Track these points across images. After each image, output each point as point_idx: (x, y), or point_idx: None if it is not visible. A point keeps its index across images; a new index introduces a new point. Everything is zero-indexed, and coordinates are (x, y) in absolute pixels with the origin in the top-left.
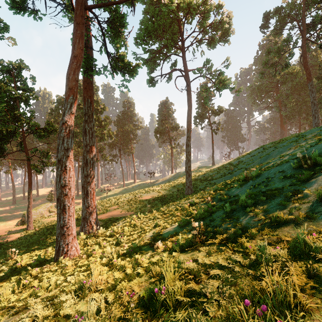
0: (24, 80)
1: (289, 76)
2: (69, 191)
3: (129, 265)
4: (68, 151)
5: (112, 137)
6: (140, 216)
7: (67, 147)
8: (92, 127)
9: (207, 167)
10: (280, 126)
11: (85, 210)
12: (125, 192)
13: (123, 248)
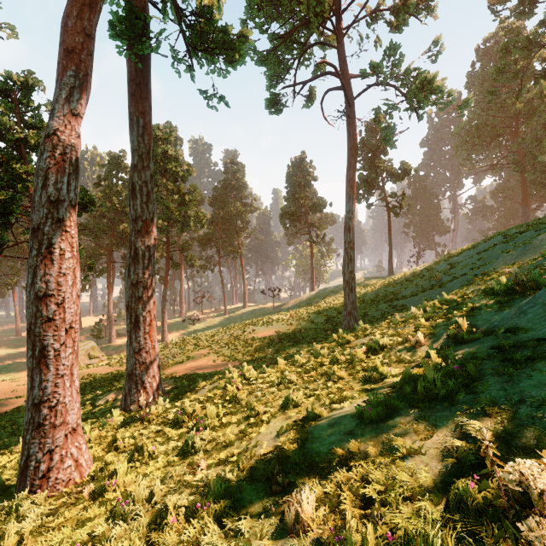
0: (35, 109)
1: (541, 102)
2: (59, 310)
3: None
4: (60, 206)
5: (203, 223)
6: (249, 375)
7: (55, 196)
8: (148, 180)
9: (379, 278)
10: (523, 200)
11: (132, 357)
12: (227, 324)
13: (192, 477)
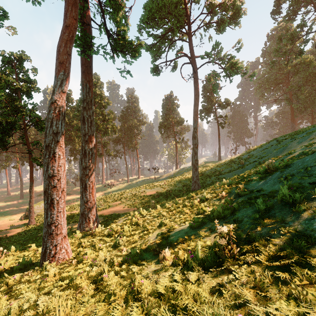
0: (26, 71)
1: (301, 66)
2: (58, 182)
3: (121, 292)
4: (58, 135)
5: (116, 131)
6: (143, 213)
7: (56, 130)
8: (91, 115)
9: (213, 162)
10: (291, 119)
11: (83, 205)
12: (129, 187)
13: (120, 253)
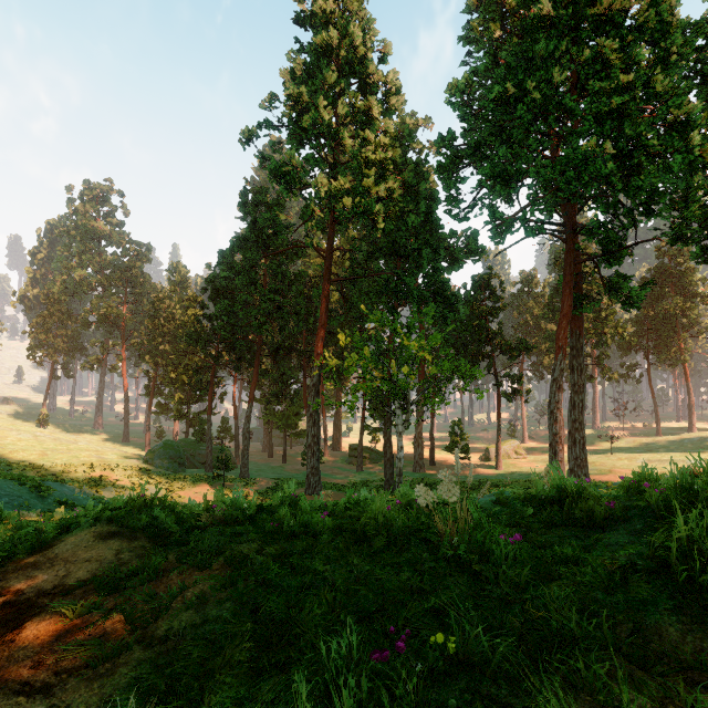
0: (494, 292)
1: None
2: (560, 439)
3: None
4: (558, 404)
5: (623, 336)
6: None
7: (557, 400)
8: (581, 363)
9: None
10: None
11: (572, 460)
12: (657, 448)
13: None
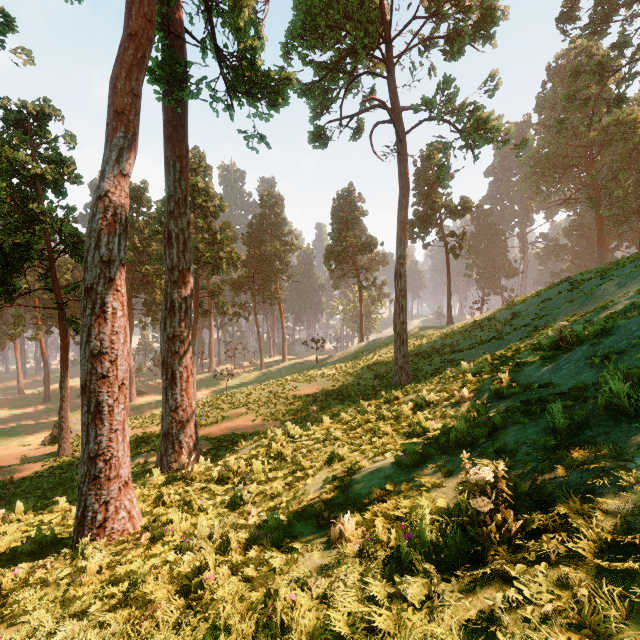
0: (52, 141)
1: (618, 130)
2: (112, 367)
3: (243, 625)
4: (112, 266)
5: (237, 265)
6: (293, 433)
7: (108, 256)
8: (184, 228)
9: (436, 328)
10: (598, 239)
11: (168, 415)
12: (264, 380)
13: (245, 521)
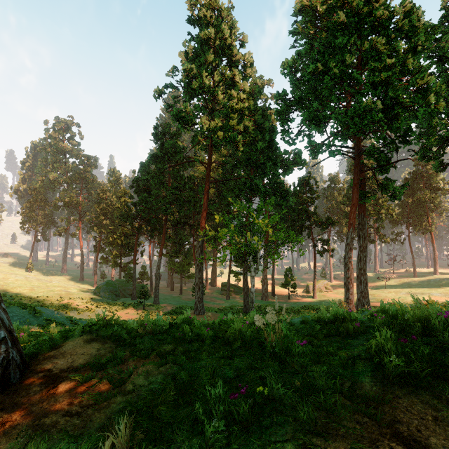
0: (312, 188)
1: None
2: (351, 281)
3: None
4: (350, 259)
5: (392, 215)
6: None
7: (349, 256)
8: (364, 233)
9: None
10: None
11: (359, 293)
12: (414, 285)
13: None
